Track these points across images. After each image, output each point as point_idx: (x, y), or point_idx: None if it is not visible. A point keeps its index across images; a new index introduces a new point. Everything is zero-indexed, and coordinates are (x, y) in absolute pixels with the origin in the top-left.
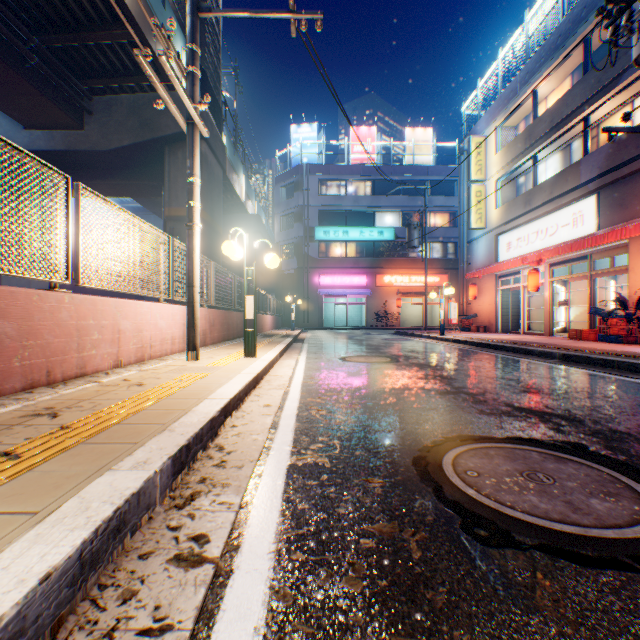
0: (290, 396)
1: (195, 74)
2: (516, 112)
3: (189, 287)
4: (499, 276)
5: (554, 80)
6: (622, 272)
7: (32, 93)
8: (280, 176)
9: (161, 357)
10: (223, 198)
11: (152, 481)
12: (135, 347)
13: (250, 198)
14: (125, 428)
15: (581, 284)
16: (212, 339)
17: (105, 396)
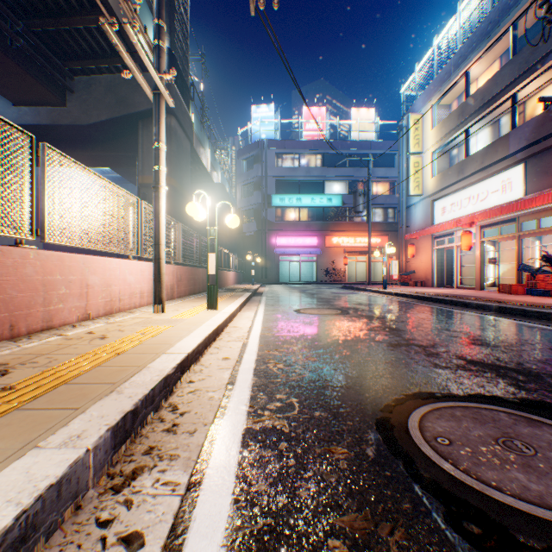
0: (248, 348)
1: (161, 47)
2: (450, 92)
3: (155, 245)
4: (435, 237)
5: (484, 63)
6: (548, 233)
7: (19, 72)
8: (242, 150)
9: (130, 310)
10: (191, 169)
11: (81, 463)
12: (104, 301)
13: (215, 169)
14: (71, 389)
15: (508, 244)
16: (179, 293)
17: (64, 350)
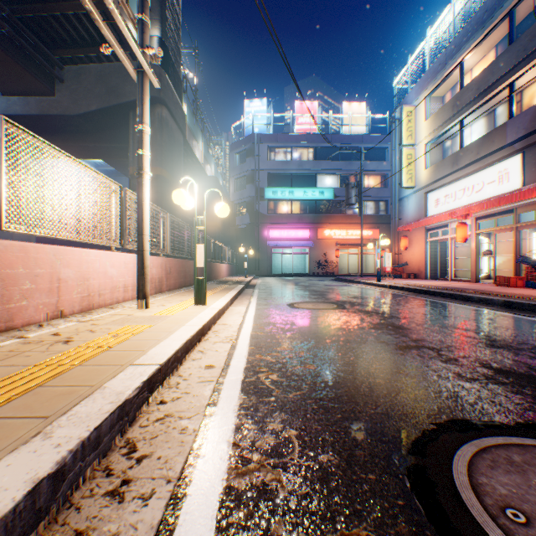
0: (237, 352)
1: (144, 22)
2: (444, 83)
3: (138, 235)
4: (428, 229)
5: (479, 52)
6: None
7: (5, 60)
8: (235, 144)
9: (111, 305)
10: (185, 162)
11: None
12: (79, 296)
13: (208, 162)
14: None
15: (504, 236)
16: (168, 286)
17: (11, 360)
